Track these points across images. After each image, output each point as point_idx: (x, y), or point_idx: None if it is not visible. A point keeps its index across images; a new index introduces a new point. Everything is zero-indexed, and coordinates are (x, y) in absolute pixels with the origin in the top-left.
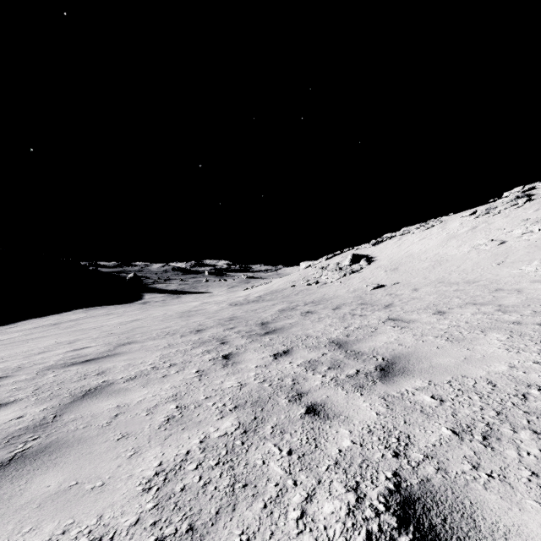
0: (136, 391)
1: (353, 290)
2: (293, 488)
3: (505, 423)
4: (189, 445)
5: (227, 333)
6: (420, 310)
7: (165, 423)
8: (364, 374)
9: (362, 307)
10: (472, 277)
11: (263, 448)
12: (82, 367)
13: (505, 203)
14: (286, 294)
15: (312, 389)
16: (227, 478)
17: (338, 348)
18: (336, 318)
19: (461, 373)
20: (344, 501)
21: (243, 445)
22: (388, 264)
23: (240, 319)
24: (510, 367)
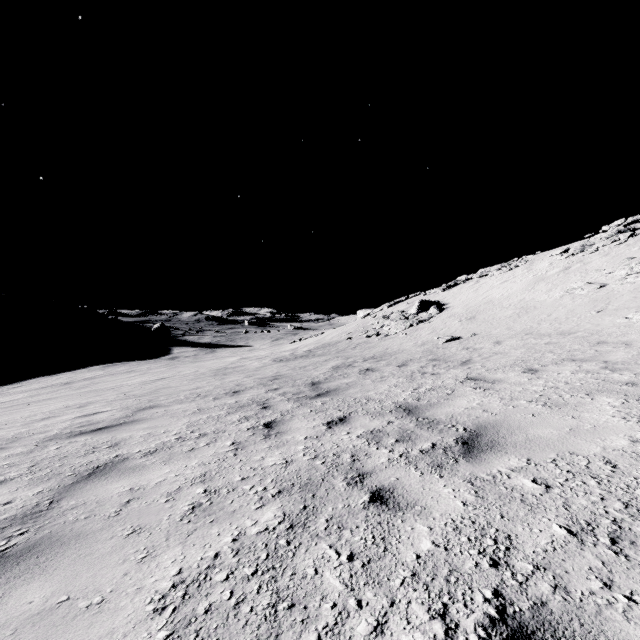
0: (155, 469)
1: (422, 343)
2: (357, 611)
3: (638, 520)
4: (219, 545)
5: (270, 395)
6: (506, 368)
7: (189, 514)
8: (443, 449)
9: (433, 363)
10: (566, 328)
11: (315, 550)
12: (92, 437)
13: (604, 239)
14: (340, 348)
15: (377, 468)
16: (268, 594)
17: (407, 415)
18: (402, 377)
19: (567, 448)
20: (428, 634)
21: (288, 546)
22: (463, 312)
23: (286, 378)
24: (631, 441)
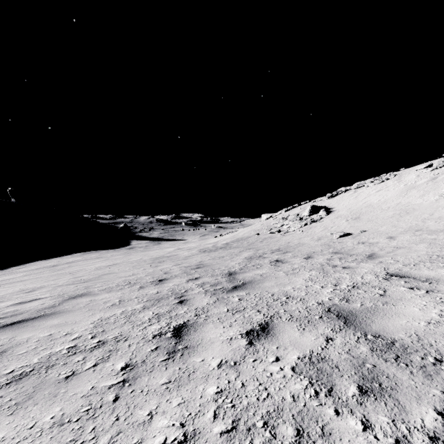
0: None
1: (318, 238)
2: None
3: None
4: None
5: (190, 285)
6: (426, 263)
7: None
8: None
9: (338, 256)
10: None
11: None
12: None
13: None
14: (251, 242)
15: None
16: None
17: (346, 326)
18: (313, 269)
19: None
20: None
21: None
22: (348, 213)
23: (207, 267)
24: None
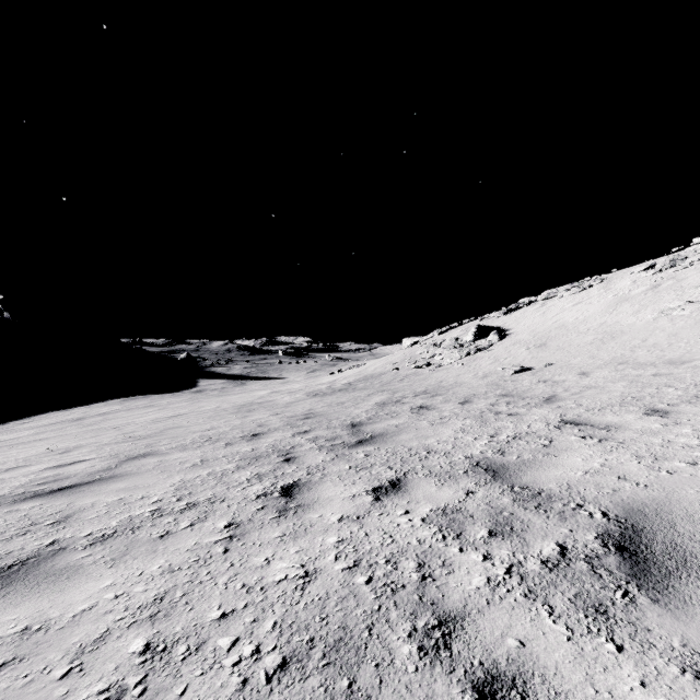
0: (90, 579)
1: (484, 375)
2: None
3: None
4: None
5: (298, 441)
6: (615, 407)
7: None
8: (585, 562)
9: (506, 400)
10: (674, 355)
11: None
12: (42, 503)
13: (699, 251)
14: (385, 380)
15: (470, 604)
16: None
17: (493, 480)
18: (469, 418)
19: None
20: None
21: None
22: (530, 338)
23: (320, 418)
24: None
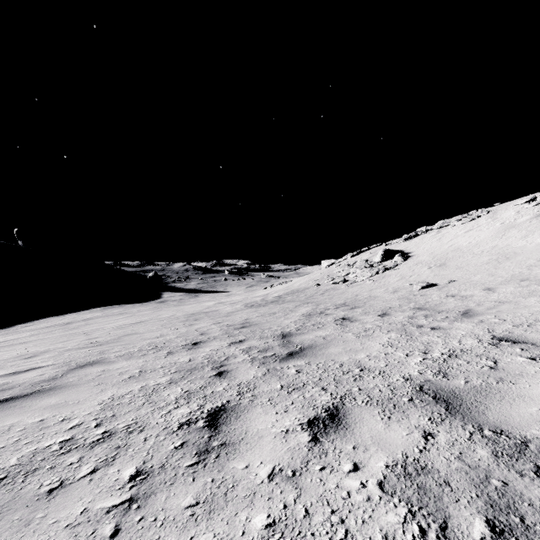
0: None
1: (393, 290)
2: None
3: None
4: None
5: (232, 351)
6: None
7: None
8: None
9: (422, 313)
10: None
11: None
12: None
13: None
14: (309, 294)
15: None
16: None
17: (449, 414)
18: (392, 331)
19: None
20: None
21: None
22: (430, 259)
23: (254, 327)
24: None
